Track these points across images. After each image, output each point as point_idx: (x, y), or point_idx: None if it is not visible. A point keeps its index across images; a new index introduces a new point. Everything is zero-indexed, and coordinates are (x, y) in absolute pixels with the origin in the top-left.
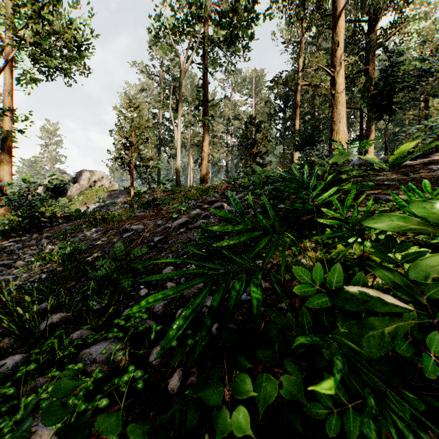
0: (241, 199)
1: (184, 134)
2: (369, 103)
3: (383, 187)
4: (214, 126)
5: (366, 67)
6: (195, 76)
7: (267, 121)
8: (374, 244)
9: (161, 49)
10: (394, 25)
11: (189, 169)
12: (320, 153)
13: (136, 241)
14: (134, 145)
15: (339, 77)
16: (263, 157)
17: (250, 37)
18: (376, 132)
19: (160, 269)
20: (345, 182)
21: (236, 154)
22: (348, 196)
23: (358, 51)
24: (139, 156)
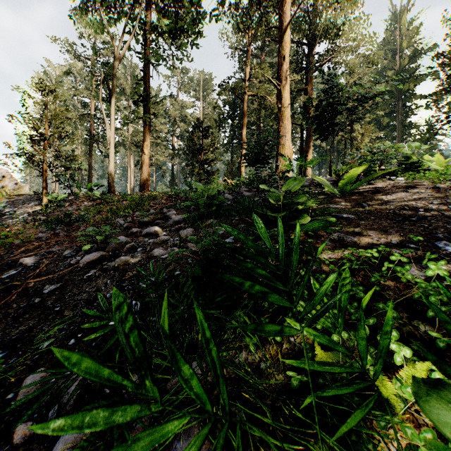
0: (180, 222)
1: (122, 131)
2: (316, 121)
3: (343, 222)
4: (158, 126)
5: (306, 87)
6: (137, 67)
7: (215, 126)
8: (429, 445)
9: (89, 25)
10: (328, 52)
11: (129, 171)
12: (273, 175)
13: (11, 294)
14: (48, 139)
15: (285, 92)
16: (210, 164)
17: (196, 34)
18: (313, 148)
19: (26, 371)
20: (304, 214)
21: (183, 158)
22: (342, 284)
23: (299, 71)
24: (56, 154)
